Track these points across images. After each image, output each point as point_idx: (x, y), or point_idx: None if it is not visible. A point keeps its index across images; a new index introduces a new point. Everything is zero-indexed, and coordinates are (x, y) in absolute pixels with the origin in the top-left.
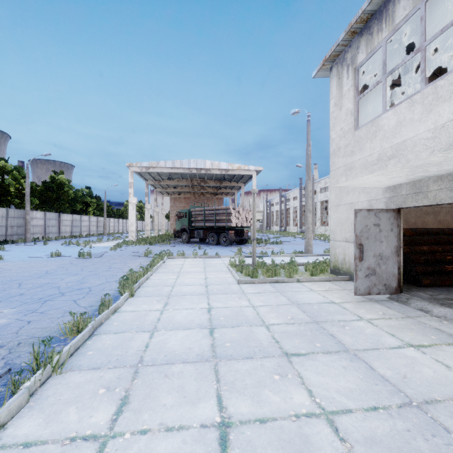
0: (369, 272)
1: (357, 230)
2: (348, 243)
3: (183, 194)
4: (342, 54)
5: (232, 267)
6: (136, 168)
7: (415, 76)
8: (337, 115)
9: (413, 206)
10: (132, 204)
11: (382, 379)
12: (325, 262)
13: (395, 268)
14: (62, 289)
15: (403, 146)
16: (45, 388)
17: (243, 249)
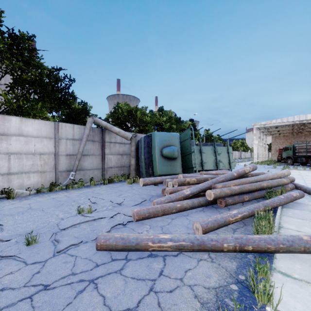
0: None
1: None
2: None
3: (282, 133)
4: None
5: None
6: (257, 126)
7: None
8: None
9: None
10: (255, 144)
11: None
12: None
13: None
14: None
15: None
16: None
17: None
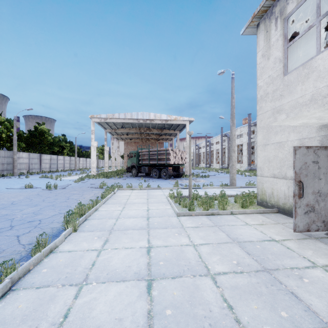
0: (308, 209)
1: (296, 167)
2: (276, 179)
3: (134, 139)
4: (270, 9)
5: (171, 198)
6: (96, 119)
7: None
8: (265, 65)
9: None
10: (94, 147)
11: None
12: (253, 195)
13: None
14: (14, 221)
15: None
16: None
17: (179, 182)
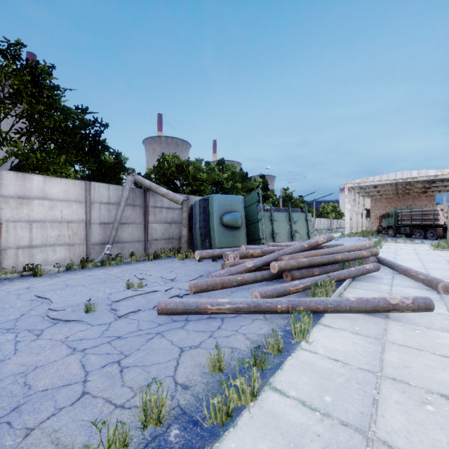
0: None
1: None
2: None
3: (384, 195)
4: None
5: (432, 246)
6: (350, 185)
7: None
8: None
9: None
10: (347, 209)
11: None
12: None
13: None
14: None
15: None
16: None
17: None
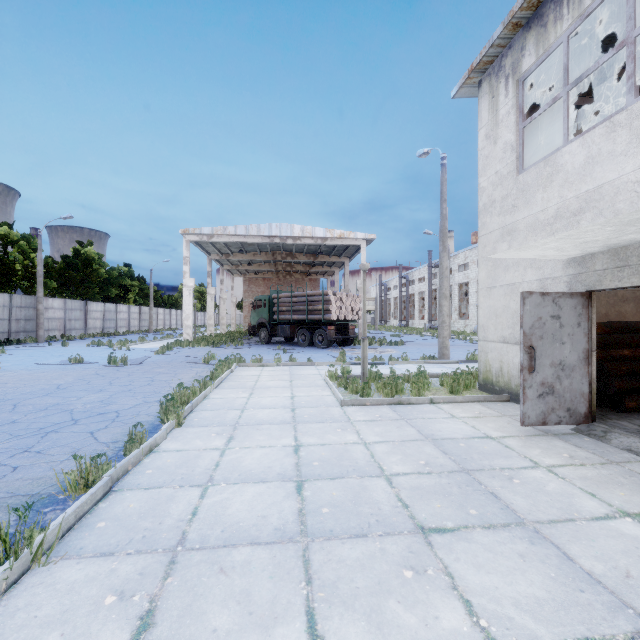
0: (544, 390)
1: (525, 325)
2: (507, 345)
3: (262, 274)
4: (497, 61)
5: (332, 379)
6: (193, 237)
7: (606, 94)
8: (490, 153)
9: (613, 287)
10: (188, 288)
11: (590, 580)
12: (471, 374)
13: (584, 384)
14: (76, 413)
15: (597, 195)
16: (15, 594)
17: (348, 353)
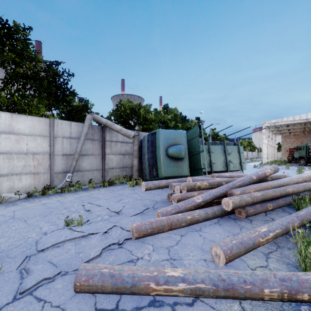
0: None
1: None
2: None
3: (293, 132)
4: None
5: None
6: (267, 124)
7: None
8: None
9: None
10: (264, 144)
11: None
12: None
13: None
14: None
15: None
16: None
17: None
